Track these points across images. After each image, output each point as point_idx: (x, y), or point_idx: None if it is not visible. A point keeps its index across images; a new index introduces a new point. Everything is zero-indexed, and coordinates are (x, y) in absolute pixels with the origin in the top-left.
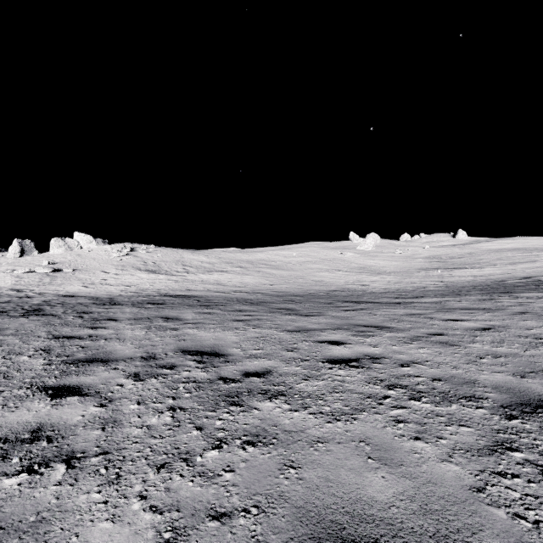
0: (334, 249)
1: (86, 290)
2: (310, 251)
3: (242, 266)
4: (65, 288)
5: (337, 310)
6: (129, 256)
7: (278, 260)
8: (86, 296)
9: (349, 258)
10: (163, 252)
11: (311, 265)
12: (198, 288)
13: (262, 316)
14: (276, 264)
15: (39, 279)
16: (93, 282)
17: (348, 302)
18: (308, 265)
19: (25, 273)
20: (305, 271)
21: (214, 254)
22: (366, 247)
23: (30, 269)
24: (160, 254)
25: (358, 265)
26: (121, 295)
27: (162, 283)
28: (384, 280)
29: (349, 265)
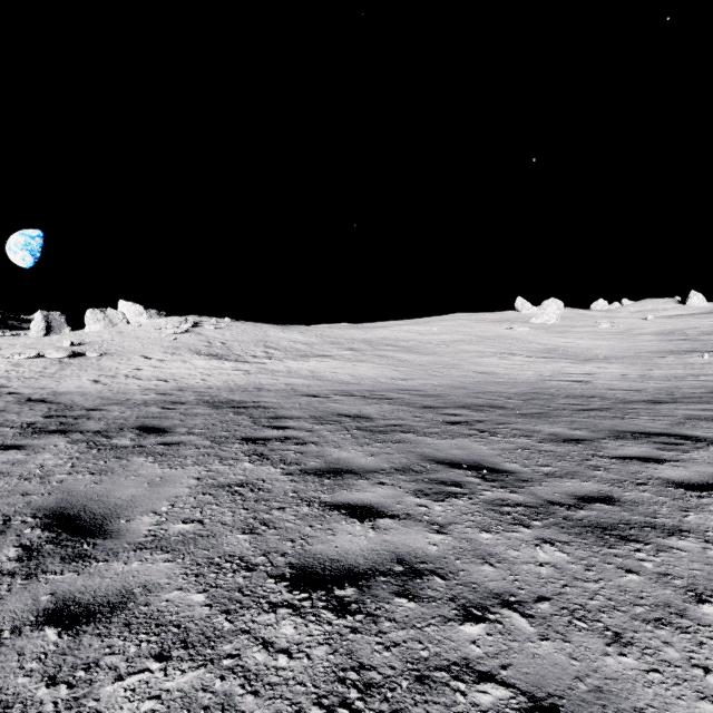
0: (495, 322)
1: (87, 388)
2: (459, 325)
3: (355, 348)
4: (62, 383)
5: (661, 487)
6: (189, 334)
7: (411, 339)
8: (61, 402)
9: (524, 335)
10: (240, 328)
11: (465, 347)
12: (277, 386)
13: (416, 533)
14: (408, 344)
15: (42, 368)
16: (116, 374)
17: (625, 436)
18: (460, 347)
19: (30, 359)
20: (456, 355)
21: (314, 330)
22: (547, 318)
23: (38, 353)
24: (235, 331)
25: (543, 347)
26: (127, 401)
27: (222, 376)
28: (610, 372)
29: (528, 345)
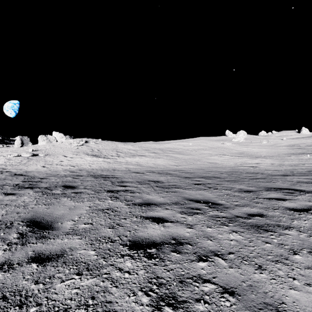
0: (217, 140)
1: (40, 169)
2: (201, 142)
3: (155, 152)
4: (29, 167)
5: (284, 210)
6: (83, 146)
7: (180, 148)
8: (29, 175)
9: (229, 146)
10: (105, 143)
11: (203, 151)
12: (122, 168)
13: (180, 228)
14: (178, 150)
15: (20, 161)
16: (52, 163)
17: (271, 190)
18: (201, 151)
19: (14, 157)
20: (199, 155)
21: (138, 144)
22: (239, 139)
23: (18, 154)
24: (103, 145)
25: (237, 151)
26: (57, 175)
27: (98, 164)
28: (266, 162)
29: (231, 151)
